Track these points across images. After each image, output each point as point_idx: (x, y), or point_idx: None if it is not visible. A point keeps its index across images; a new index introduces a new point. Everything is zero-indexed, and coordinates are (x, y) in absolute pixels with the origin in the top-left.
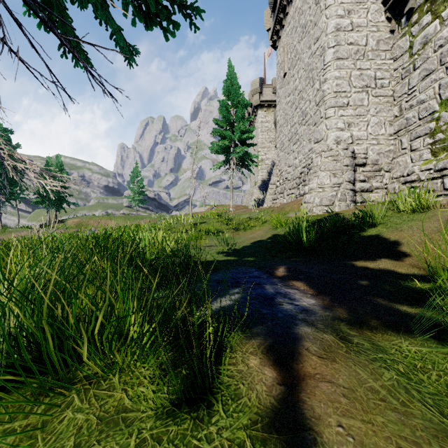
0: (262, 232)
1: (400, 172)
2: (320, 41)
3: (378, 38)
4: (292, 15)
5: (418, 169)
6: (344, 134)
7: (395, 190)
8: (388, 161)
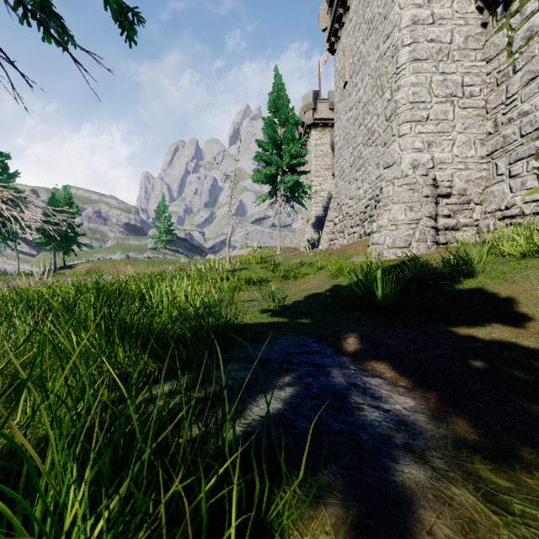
0: (318, 281)
1: (496, 205)
2: (391, 38)
3: (466, 33)
4: (355, 9)
5: (520, 201)
6: (423, 157)
7: (489, 227)
8: (479, 191)
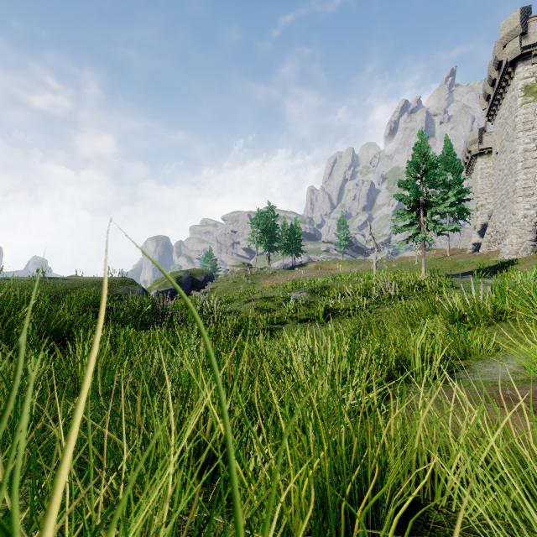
0: (469, 269)
1: None
2: (514, 155)
3: None
4: (502, 116)
5: None
6: (530, 212)
7: None
8: None
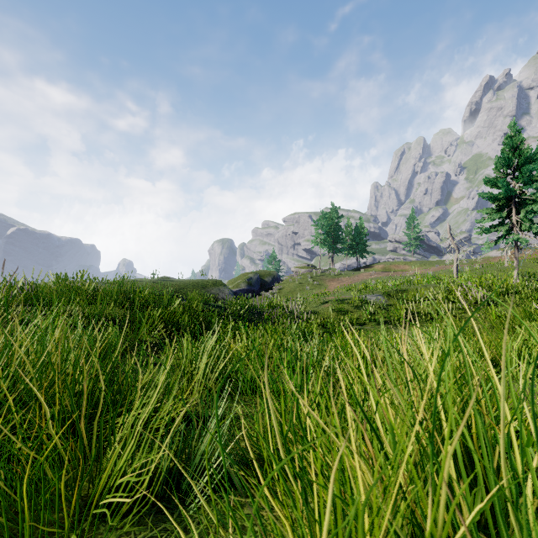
0: None
1: None
2: None
3: None
4: None
5: None
6: None
7: None
8: None
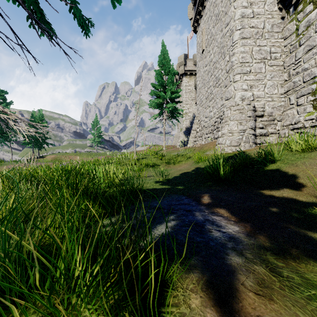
0: (187, 165)
1: (289, 121)
2: (229, 25)
3: (272, 23)
4: (209, 8)
5: (303, 119)
6: (248, 94)
7: (285, 134)
8: (279, 113)
